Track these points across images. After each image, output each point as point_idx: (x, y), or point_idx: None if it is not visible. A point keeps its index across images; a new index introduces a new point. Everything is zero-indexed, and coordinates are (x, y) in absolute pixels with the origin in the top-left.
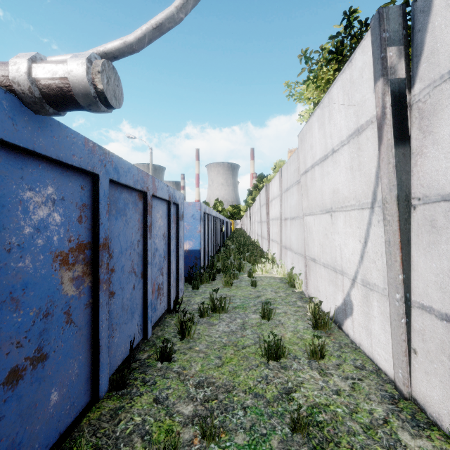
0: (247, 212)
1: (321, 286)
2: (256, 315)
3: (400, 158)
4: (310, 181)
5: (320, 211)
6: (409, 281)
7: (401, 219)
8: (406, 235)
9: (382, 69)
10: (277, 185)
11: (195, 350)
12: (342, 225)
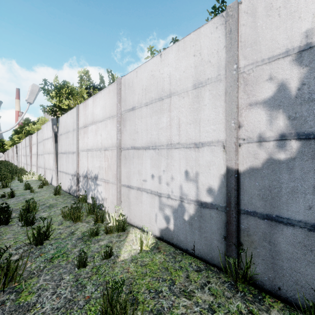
0: (13, 147)
1: (48, 176)
2: (23, 186)
3: (56, 145)
4: (45, 143)
5: (47, 153)
6: (58, 167)
7: (56, 156)
8: (57, 159)
9: (52, 129)
10: (36, 138)
11: (0, 192)
12: (51, 157)
